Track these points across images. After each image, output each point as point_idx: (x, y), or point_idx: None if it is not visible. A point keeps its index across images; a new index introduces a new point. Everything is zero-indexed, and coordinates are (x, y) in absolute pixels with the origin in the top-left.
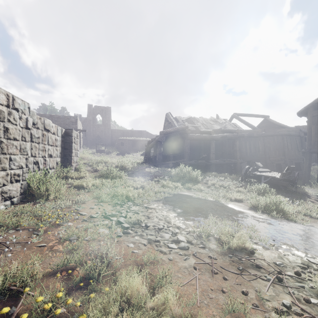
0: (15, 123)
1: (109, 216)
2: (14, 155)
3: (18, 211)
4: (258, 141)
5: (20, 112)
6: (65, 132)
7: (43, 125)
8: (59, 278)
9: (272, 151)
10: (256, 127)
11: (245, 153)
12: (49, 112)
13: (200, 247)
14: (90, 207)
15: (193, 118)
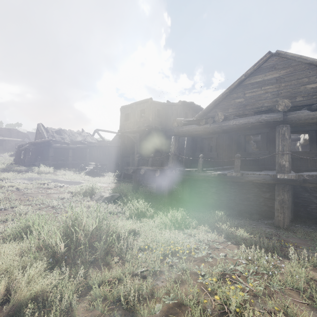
0: None
1: None
2: None
3: None
4: (105, 149)
5: None
6: None
7: None
8: None
9: (114, 155)
10: (105, 141)
11: (96, 156)
12: None
13: (31, 183)
14: None
15: (63, 130)
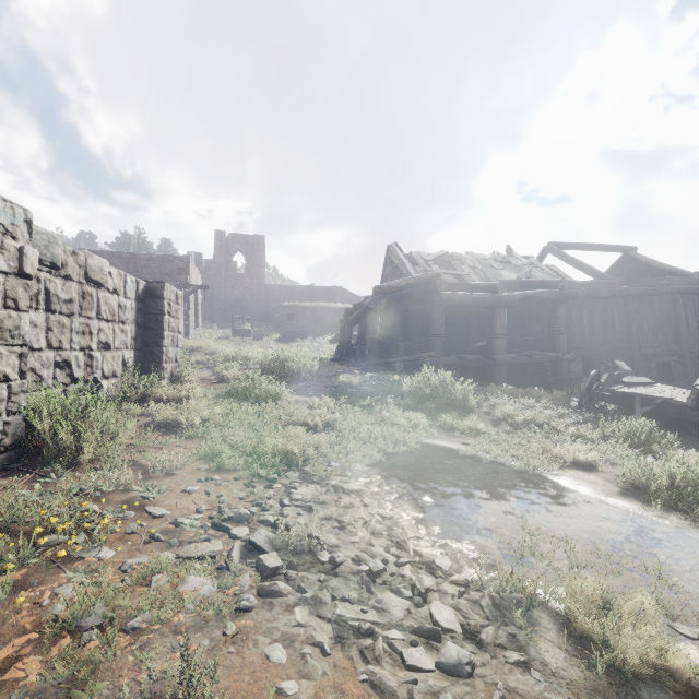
0: None
1: (230, 520)
2: None
3: None
4: (612, 309)
5: None
6: (148, 290)
7: (84, 271)
8: None
9: (647, 333)
10: (606, 275)
11: (579, 337)
12: (134, 250)
13: (512, 663)
14: (182, 490)
15: (451, 256)
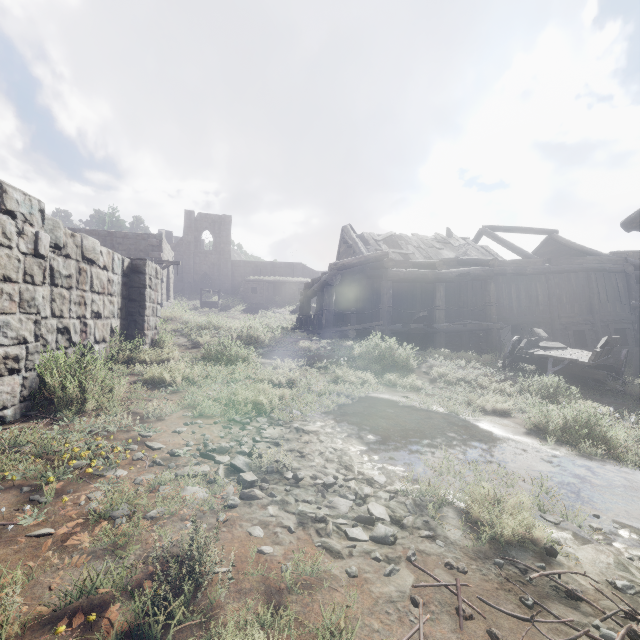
0: (6, 245)
1: (213, 452)
2: (6, 315)
3: (7, 442)
4: (536, 284)
5: (19, 219)
6: (131, 266)
7: (80, 251)
8: (64, 635)
9: (566, 305)
10: (531, 255)
11: (508, 308)
12: (109, 227)
13: (423, 536)
14: (172, 431)
15: (398, 236)
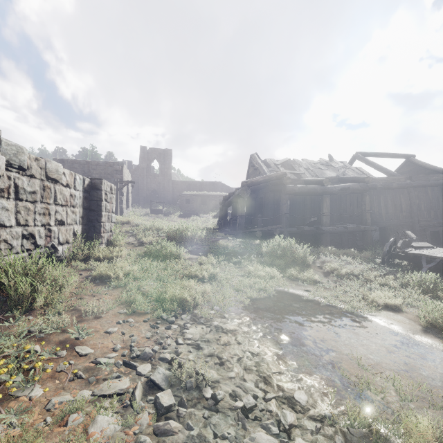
0: None
1: (137, 358)
2: None
3: None
4: (400, 196)
5: None
6: (91, 184)
7: (44, 172)
8: None
9: (424, 212)
10: (396, 174)
11: (378, 214)
12: (90, 158)
13: None
14: (104, 331)
15: (292, 161)
